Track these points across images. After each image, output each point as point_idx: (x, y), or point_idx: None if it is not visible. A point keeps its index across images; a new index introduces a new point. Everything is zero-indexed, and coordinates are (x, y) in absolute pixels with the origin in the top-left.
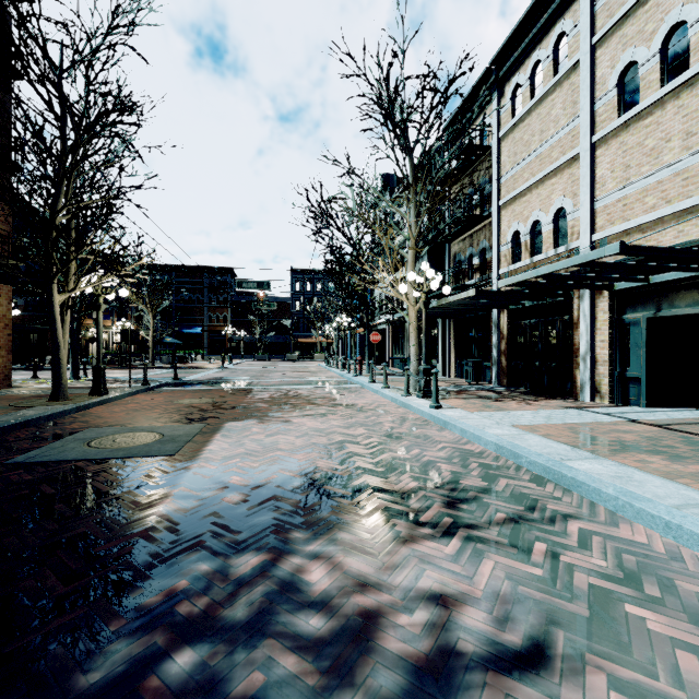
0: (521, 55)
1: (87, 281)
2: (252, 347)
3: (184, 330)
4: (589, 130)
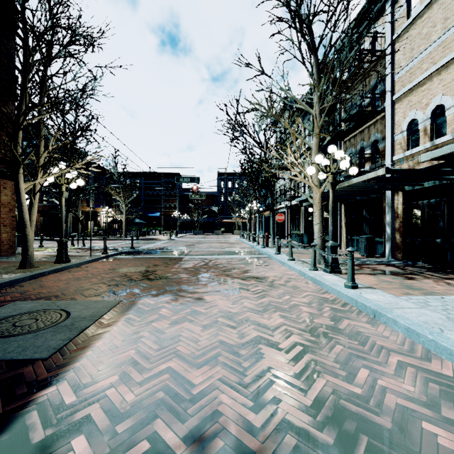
0: None
1: (49, 172)
2: (192, 225)
3: (148, 214)
4: None
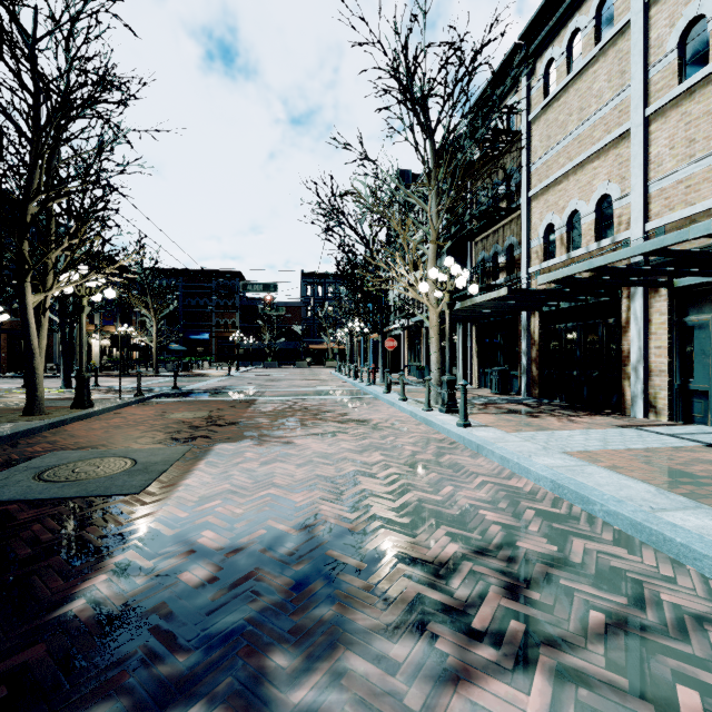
0: (556, 25)
1: (67, 280)
2: (262, 354)
3: (191, 336)
4: (641, 101)
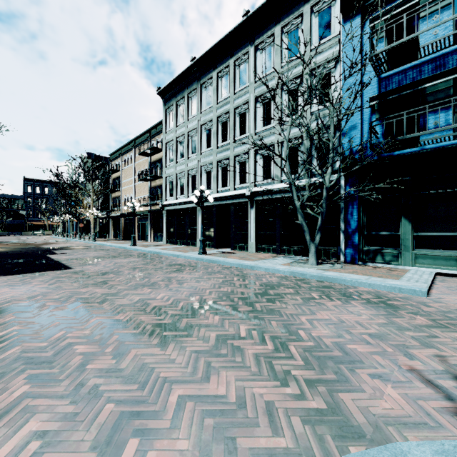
0: (126, 152)
1: None
2: None
3: None
4: (134, 182)
